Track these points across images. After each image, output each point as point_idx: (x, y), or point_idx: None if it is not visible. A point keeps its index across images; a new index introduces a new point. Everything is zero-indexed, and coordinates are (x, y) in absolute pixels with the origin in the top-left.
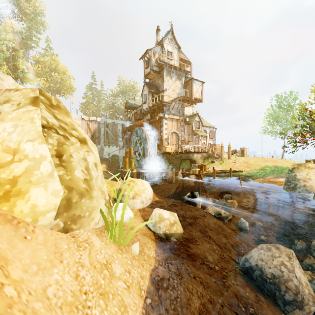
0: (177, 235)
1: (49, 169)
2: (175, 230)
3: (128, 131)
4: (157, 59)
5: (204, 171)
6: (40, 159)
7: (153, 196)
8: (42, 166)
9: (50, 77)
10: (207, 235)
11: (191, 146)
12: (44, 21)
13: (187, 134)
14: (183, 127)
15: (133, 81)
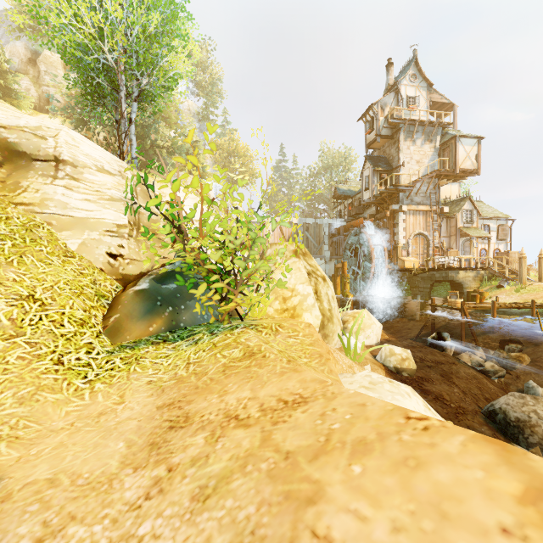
0: (410, 370)
1: (313, 301)
2: (407, 365)
3: (338, 234)
4: (388, 116)
5: (474, 302)
6: (307, 295)
7: (382, 333)
8: (308, 300)
9: (229, 163)
10: (450, 381)
11: (453, 259)
12: (221, 89)
13: (445, 234)
14: (437, 224)
15: (345, 148)
